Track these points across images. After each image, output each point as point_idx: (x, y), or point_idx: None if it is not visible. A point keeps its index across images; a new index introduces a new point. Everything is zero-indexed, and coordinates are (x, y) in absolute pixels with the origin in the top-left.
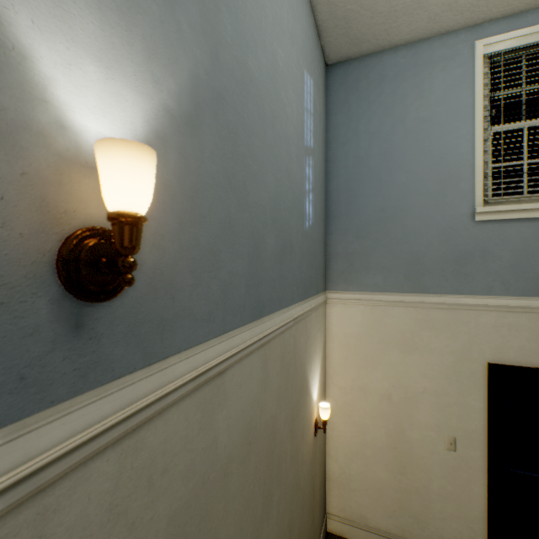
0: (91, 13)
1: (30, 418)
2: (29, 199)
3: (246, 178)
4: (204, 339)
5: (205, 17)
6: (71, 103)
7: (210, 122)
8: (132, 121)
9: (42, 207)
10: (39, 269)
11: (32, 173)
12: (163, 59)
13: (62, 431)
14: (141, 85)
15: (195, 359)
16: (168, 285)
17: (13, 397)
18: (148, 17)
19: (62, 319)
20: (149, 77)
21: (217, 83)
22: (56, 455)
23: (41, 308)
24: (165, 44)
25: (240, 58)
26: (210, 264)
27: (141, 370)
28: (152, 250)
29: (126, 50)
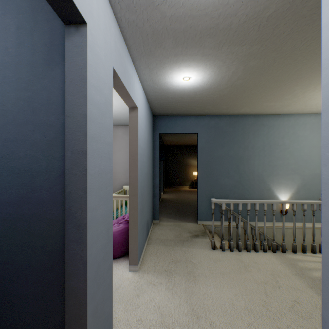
0: (283, 190)
1: (278, 222)
2: (278, 207)
3: (313, 195)
4: (299, 222)
5: (300, 175)
6: (281, 198)
7: (301, 190)
8: (287, 197)
9: (279, 207)
10: (279, 212)
11: (278, 205)
12: (291, 187)
13: (280, 224)
14: (288, 192)
15: (297, 224)
16: (292, 214)
17: (277, 220)
18: (289, 184)
19: (280, 215)
20: (289, 191)
21: (303, 183)
22: (280, 226)
23: (279, 214)
24: (292, 185)
25: (311, 174)
26: (301, 211)
27: (288, 222)
28: (289, 210)
29: (286, 190)
